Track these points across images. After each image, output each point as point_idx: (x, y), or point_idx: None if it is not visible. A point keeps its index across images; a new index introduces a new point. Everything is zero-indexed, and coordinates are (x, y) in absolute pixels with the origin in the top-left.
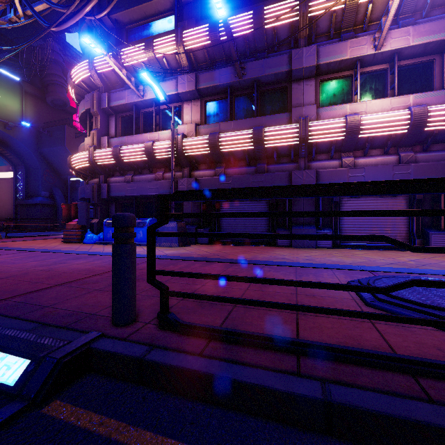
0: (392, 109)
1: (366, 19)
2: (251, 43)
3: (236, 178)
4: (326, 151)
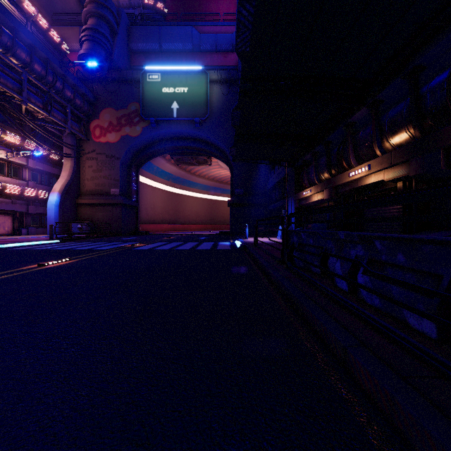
0: (12, 183)
1: (3, 143)
2: None
3: None
4: None
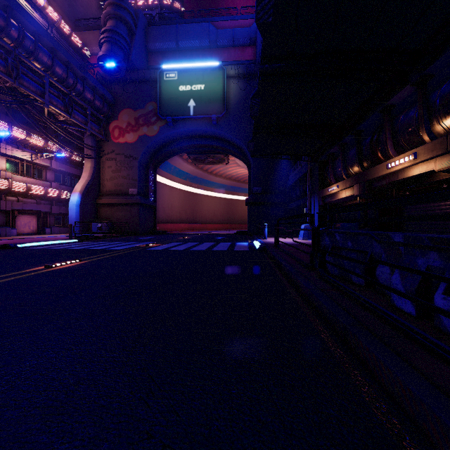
0: (37, 184)
1: (28, 145)
2: None
3: None
4: (11, 193)
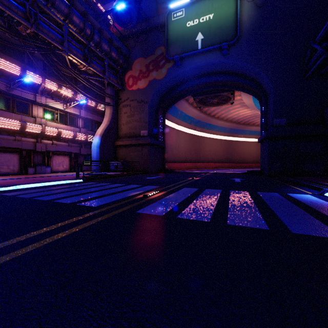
0: (68, 129)
1: (61, 97)
2: (13, 76)
3: (5, 141)
4: (47, 137)
